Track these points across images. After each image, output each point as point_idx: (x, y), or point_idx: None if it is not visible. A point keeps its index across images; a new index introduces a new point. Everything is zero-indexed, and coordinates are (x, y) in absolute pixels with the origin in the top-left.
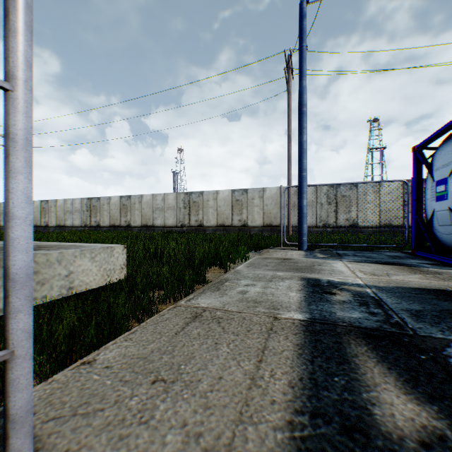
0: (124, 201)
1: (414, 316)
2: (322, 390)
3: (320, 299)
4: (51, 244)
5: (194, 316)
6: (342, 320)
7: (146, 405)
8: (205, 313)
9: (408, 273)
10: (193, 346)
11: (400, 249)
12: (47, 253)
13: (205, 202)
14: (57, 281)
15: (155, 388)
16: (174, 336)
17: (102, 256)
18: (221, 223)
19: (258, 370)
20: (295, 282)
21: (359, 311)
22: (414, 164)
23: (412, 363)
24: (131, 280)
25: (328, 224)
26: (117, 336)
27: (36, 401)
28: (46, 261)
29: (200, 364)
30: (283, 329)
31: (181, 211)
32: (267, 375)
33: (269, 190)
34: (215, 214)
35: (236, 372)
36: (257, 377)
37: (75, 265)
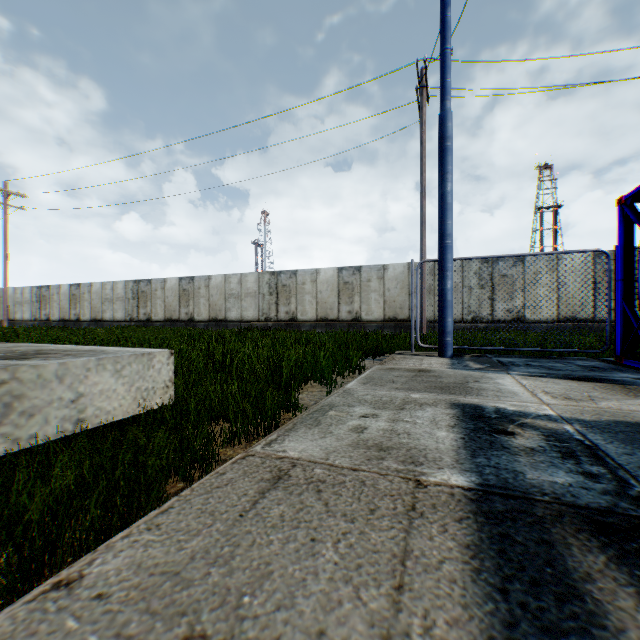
0: (185, 285)
1: None
2: None
3: (491, 445)
4: (59, 349)
5: (276, 477)
6: (540, 490)
7: None
8: (296, 471)
9: (624, 396)
10: (271, 545)
11: (596, 356)
12: (39, 364)
13: (299, 285)
14: (56, 410)
15: None
16: (236, 521)
17: (134, 368)
18: (322, 316)
19: (398, 613)
20: (442, 410)
21: (564, 469)
22: (621, 225)
23: None
24: (178, 406)
25: (480, 317)
26: (140, 513)
27: None
28: (36, 378)
29: (280, 592)
30: (435, 508)
31: (265, 299)
32: (417, 628)
33: (392, 268)
34: (313, 303)
35: (352, 618)
36: (397, 634)
37: (87, 384)
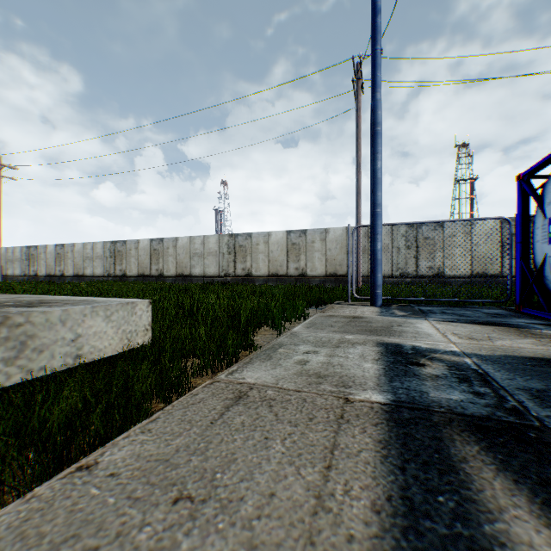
0: (155, 245)
1: (536, 399)
2: (422, 519)
3: (405, 373)
4: (57, 299)
5: (237, 397)
6: (439, 404)
7: (162, 542)
8: (252, 393)
9: (516, 337)
10: (235, 442)
11: (500, 305)
12: (47, 310)
13: (254, 246)
14: (60, 347)
15: (177, 511)
16: (208, 426)
17: (121, 315)
18: (274, 272)
19: (327, 482)
20: (370, 348)
21: (459, 390)
22: (519, 197)
23: (548, 473)
24: (157, 345)
25: (407, 273)
26: (133, 424)
27: (2, 532)
28: (45, 322)
29: (243, 471)
30: (358, 417)
31: (224, 257)
32: (339, 491)
33: (333, 231)
34: (266, 261)
35: (294, 485)
36: (325, 494)
37: (84, 327)
